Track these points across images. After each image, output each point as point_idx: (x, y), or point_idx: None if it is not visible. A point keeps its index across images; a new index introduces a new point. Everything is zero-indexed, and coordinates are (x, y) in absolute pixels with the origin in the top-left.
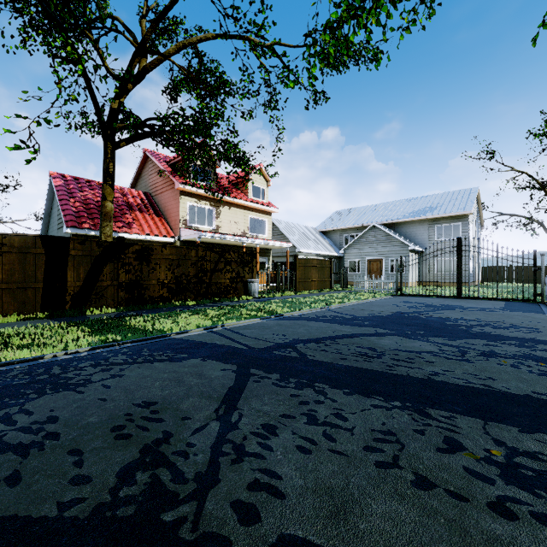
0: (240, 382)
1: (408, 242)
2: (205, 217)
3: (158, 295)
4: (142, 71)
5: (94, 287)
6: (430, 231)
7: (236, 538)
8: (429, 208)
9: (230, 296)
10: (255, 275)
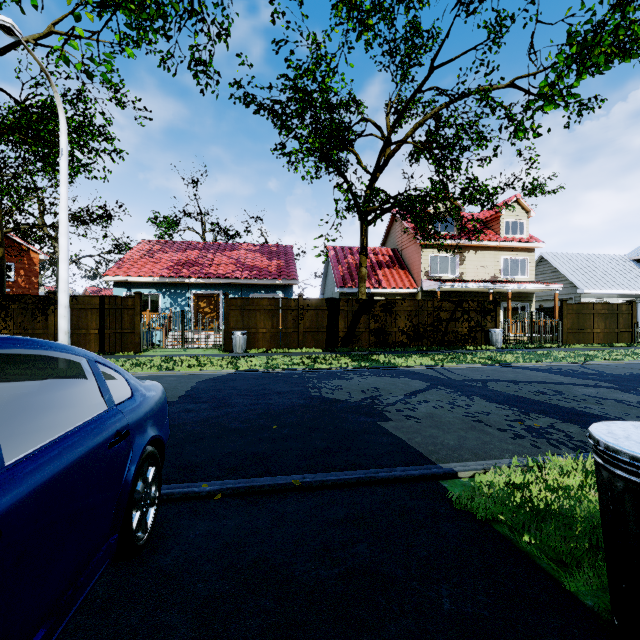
0: (426, 389)
1: None
2: (447, 266)
3: (398, 340)
4: (386, 159)
5: (354, 332)
6: None
7: (393, 412)
8: None
9: (468, 345)
10: (498, 324)
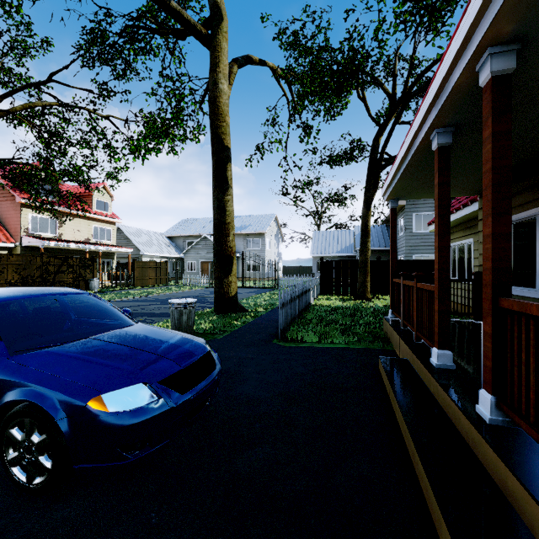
0: None
1: None
2: (48, 226)
3: None
4: None
5: None
6: (244, 242)
7: None
8: (245, 225)
9: None
10: (96, 275)
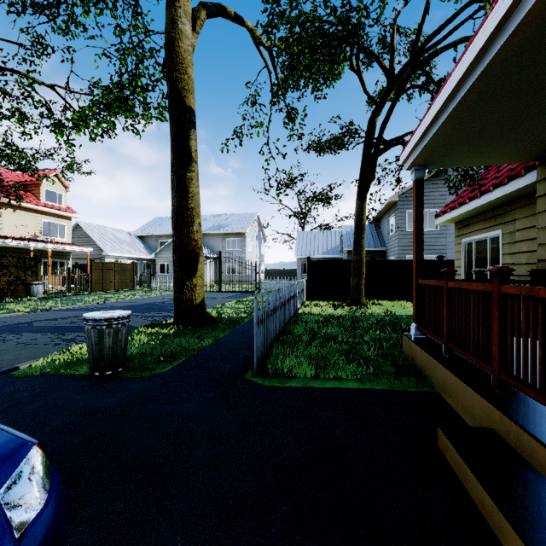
0: None
1: (205, 250)
2: None
3: None
4: None
5: None
6: (223, 242)
7: None
8: (224, 224)
9: (7, 297)
10: (40, 278)
